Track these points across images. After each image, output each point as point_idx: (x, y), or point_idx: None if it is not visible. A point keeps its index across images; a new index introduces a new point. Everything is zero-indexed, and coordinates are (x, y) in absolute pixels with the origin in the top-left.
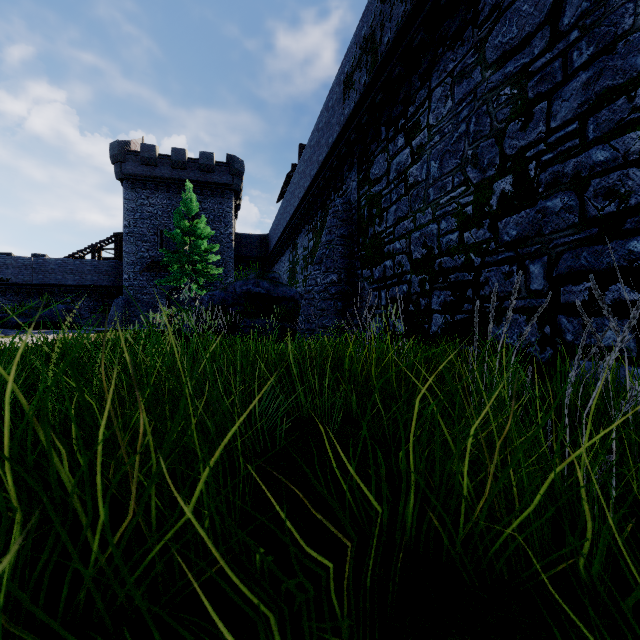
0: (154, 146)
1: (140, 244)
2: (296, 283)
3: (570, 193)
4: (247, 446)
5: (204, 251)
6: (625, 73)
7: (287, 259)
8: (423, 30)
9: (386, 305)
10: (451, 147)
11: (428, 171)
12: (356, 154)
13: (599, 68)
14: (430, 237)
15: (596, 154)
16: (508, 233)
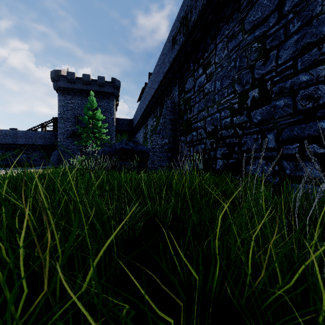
0: (74, 73)
1: (66, 123)
2: (147, 143)
3: (288, 97)
4: (118, 235)
5: (99, 127)
6: (317, 35)
7: (142, 131)
8: (212, 13)
9: (193, 155)
10: (227, 74)
11: (215, 86)
12: (178, 77)
13: (303, 33)
14: (216, 120)
15: (302, 77)
16: (256, 118)
